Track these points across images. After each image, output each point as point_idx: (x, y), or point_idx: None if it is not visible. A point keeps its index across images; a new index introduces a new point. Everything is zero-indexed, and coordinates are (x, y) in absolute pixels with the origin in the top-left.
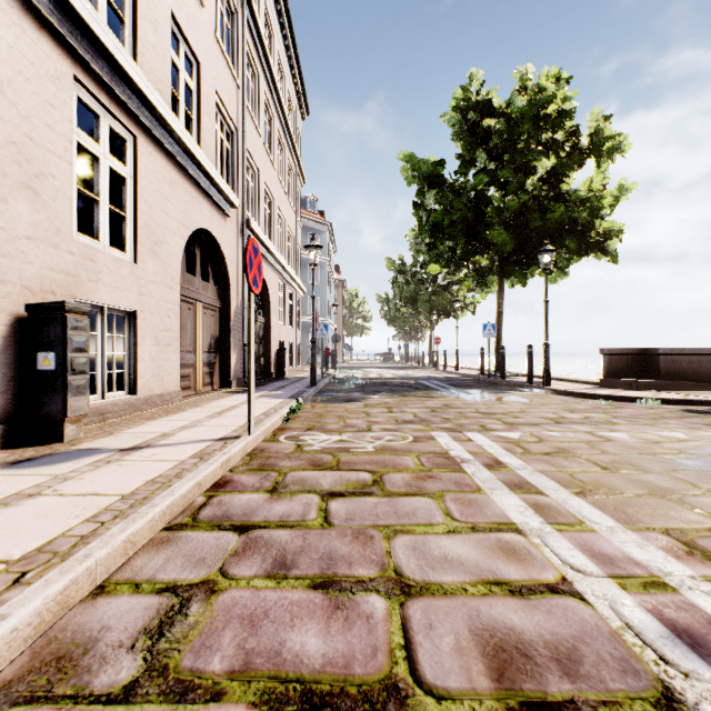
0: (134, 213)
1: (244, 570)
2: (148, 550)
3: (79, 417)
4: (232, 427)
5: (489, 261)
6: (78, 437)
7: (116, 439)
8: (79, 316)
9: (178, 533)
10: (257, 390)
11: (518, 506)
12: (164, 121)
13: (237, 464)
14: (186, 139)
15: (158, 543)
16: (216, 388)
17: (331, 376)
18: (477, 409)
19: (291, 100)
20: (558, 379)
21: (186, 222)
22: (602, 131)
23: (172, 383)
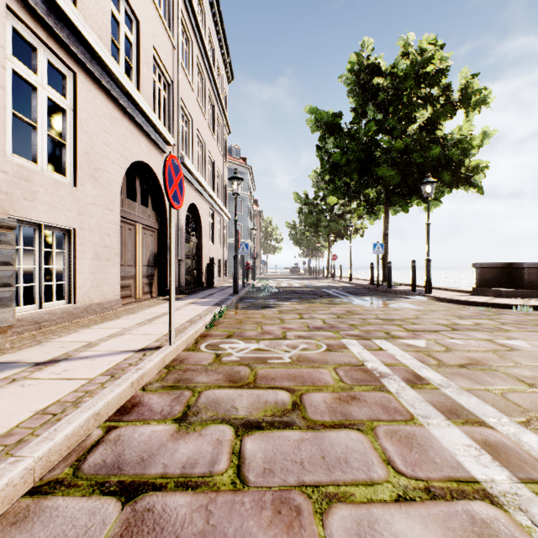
0: (74, 142)
1: None
2: None
3: (3, 328)
4: (157, 335)
5: (377, 193)
6: (2, 347)
7: (39, 350)
8: (3, 230)
9: (43, 501)
10: (188, 298)
11: (467, 446)
12: (102, 62)
13: (151, 380)
14: (123, 80)
15: (7, 525)
16: (154, 296)
17: (251, 285)
18: (376, 315)
19: (219, 66)
20: (435, 288)
21: (125, 154)
22: (471, 86)
23: (112, 293)
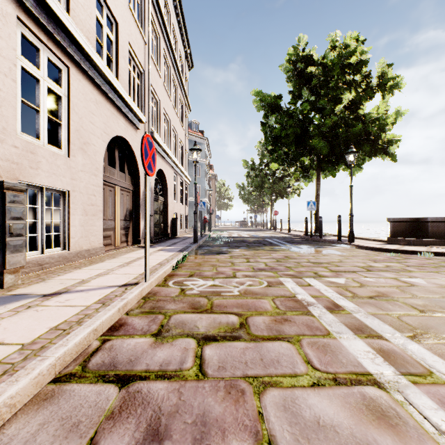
0: (68, 122)
1: (115, 442)
2: (28, 410)
3: (17, 268)
4: (134, 274)
5: (311, 161)
6: (16, 283)
7: (44, 285)
8: (17, 192)
9: (63, 386)
10: (157, 246)
11: (366, 352)
12: (90, 58)
13: (133, 307)
14: (106, 72)
15: (40, 400)
16: (130, 244)
17: (207, 235)
18: (308, 259)
19: (181, 57)
20: (357, 238)
21: (107, 131)
22: (386, 74)
23: (97, 242)
